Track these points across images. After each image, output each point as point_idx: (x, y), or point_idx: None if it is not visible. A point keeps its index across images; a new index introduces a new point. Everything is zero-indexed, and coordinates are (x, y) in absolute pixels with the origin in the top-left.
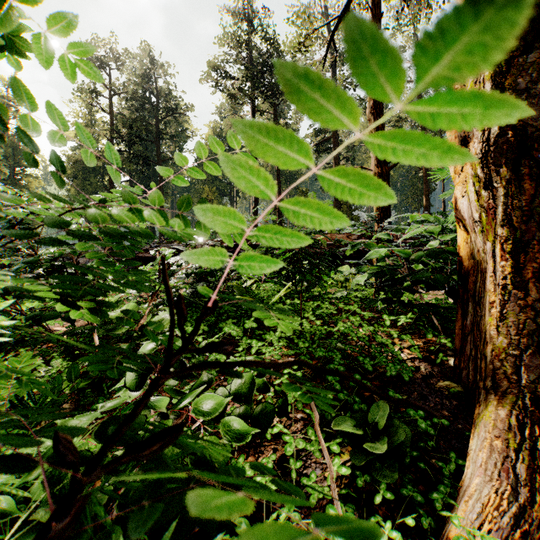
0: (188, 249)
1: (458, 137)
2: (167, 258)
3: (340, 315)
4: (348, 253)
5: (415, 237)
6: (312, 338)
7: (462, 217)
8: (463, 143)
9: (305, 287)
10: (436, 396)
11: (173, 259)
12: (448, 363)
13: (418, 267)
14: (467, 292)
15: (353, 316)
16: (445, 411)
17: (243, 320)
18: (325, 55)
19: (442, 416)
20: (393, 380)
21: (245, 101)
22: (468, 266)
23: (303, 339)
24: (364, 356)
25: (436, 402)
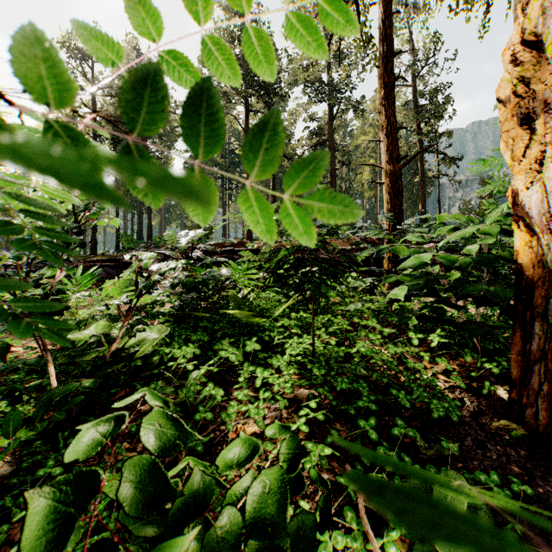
0: (176, 254)
1: (517, 114)
2: (147, 265)
3: (353, 331)
4: (358, 259)
5: (417, 243)
6: (326, 361)
7: (526, 214)
8: (524, 121)
9: (307, 296)
10: (496, 442)
11: (158, 266)
12: (495, 393)
13: (453, 277)
14: (530, 309)
15: (372, 334)
16: (514, 466)
17: (243, 339)
18: (328, 43)
19: (512, 474)
20: (436, 420)
21: (238, 100)
22: (532, 276)
23: (317, 364)
24: (398, 388)
25: (498, 451)
